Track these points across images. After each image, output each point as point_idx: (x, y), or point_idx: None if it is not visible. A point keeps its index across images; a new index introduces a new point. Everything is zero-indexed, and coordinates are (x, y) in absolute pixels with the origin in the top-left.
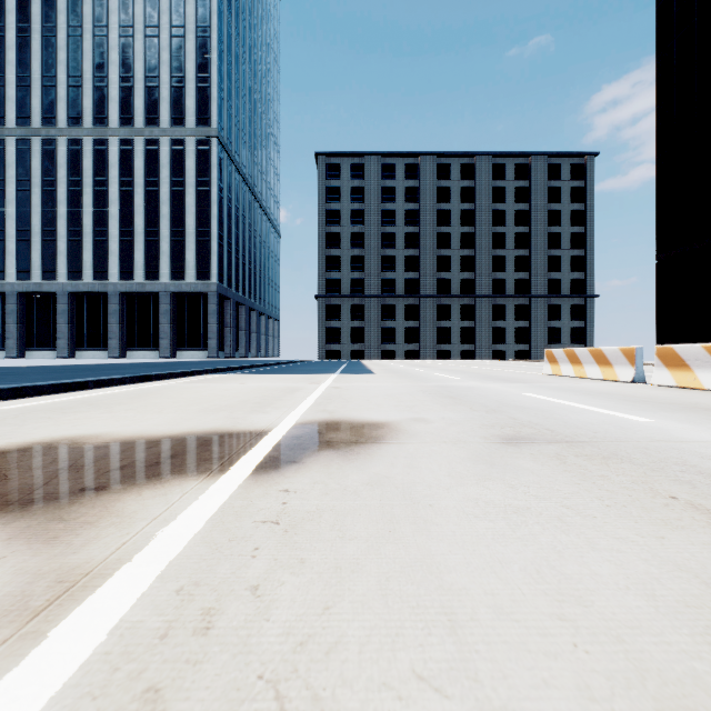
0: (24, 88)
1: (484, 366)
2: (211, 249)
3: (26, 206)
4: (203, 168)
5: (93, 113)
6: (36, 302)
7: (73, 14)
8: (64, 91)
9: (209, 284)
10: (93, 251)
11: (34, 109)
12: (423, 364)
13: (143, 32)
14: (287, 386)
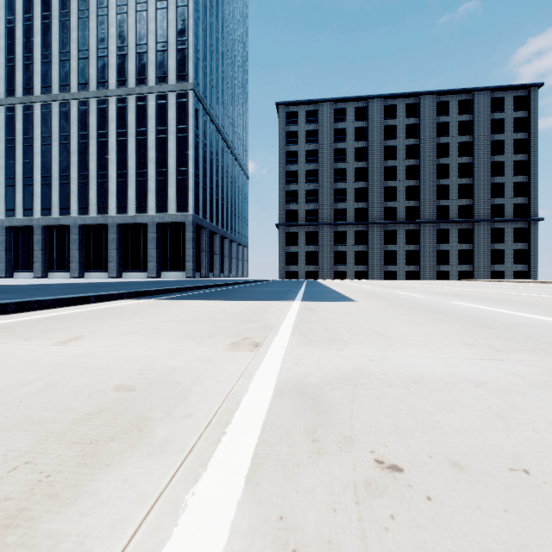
0: (47, 63)
1: (465, 286)
2: (188, 185)
3: (48, 157)
4: (182, 117)
5: (97, 79)
6: (56, 233)
7: (82, 1)
8: (76, 63)
9: (187, 215)
10: (97, 191)
11: (54, 79)
12: (388, 285)
13: (135, 8)
14: (144, 367)
